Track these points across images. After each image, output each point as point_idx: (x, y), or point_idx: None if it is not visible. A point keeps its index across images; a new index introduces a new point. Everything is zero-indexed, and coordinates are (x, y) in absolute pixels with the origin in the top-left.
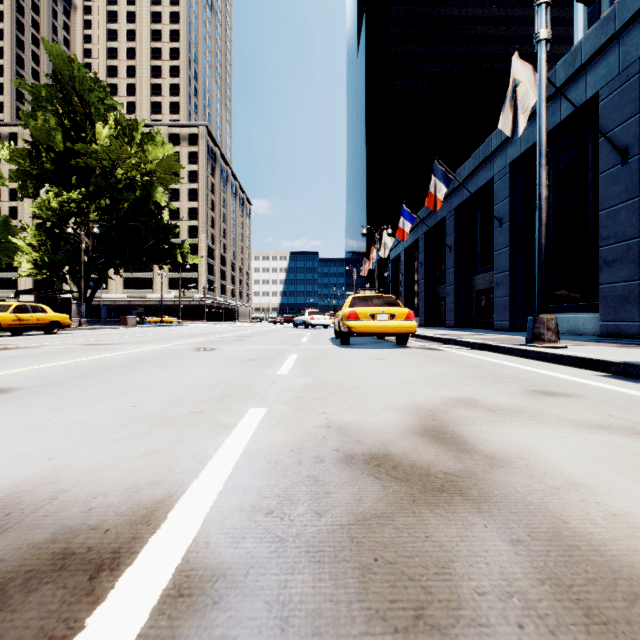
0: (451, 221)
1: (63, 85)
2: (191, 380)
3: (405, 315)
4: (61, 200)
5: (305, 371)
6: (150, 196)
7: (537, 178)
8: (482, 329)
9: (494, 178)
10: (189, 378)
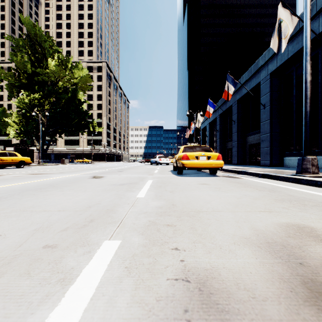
0: (235, 107)
1: (31, 39)
2: (72, 202)
3: (216, 157)
4: (29, 98)
5: (157, 194)
6: (76, 96)
7: (304, 69)
8: (253, 165)
9: (260, 82)
10: (72, 200)
